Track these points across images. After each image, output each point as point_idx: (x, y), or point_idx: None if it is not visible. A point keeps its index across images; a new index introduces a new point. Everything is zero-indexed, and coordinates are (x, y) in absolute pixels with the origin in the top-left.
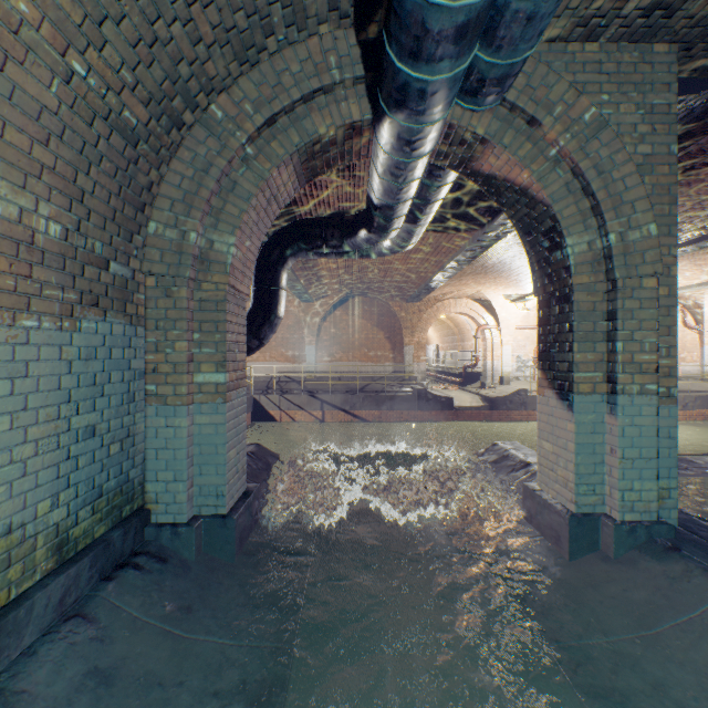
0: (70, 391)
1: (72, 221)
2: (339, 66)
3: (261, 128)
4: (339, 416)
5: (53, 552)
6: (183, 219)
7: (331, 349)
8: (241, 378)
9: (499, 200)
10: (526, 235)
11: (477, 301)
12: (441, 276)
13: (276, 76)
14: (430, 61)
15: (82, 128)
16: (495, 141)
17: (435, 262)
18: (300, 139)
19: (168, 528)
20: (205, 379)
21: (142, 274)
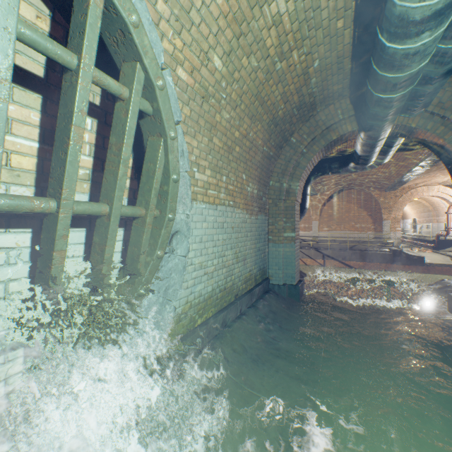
0: (256, 236)
1: (258, 188)
2: (341, 114)
3: (309, 142)
4: (334, 264)
5: (254, 281)
6: (281, 179)
7: (328, 222)
8: (298, 235)
9: (430, 149)
10: (447, 165)
11: (448, 186)
12: (410, 174)
13: (315, 123)
14: (380, 121)
15: (262, 162)
16: (421, 128)
17: (403, 167)
18: (324, 143)
19: (276, 285)
20: (287, 235)
21: (267, 199)
